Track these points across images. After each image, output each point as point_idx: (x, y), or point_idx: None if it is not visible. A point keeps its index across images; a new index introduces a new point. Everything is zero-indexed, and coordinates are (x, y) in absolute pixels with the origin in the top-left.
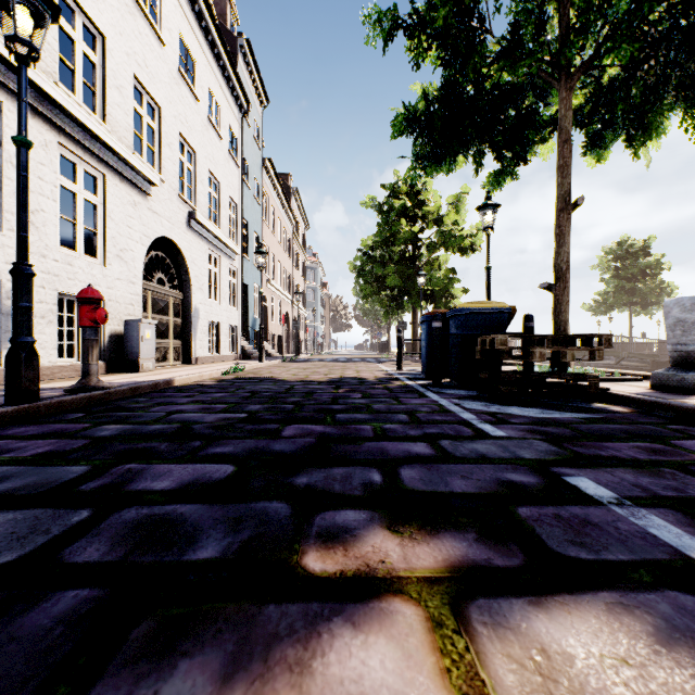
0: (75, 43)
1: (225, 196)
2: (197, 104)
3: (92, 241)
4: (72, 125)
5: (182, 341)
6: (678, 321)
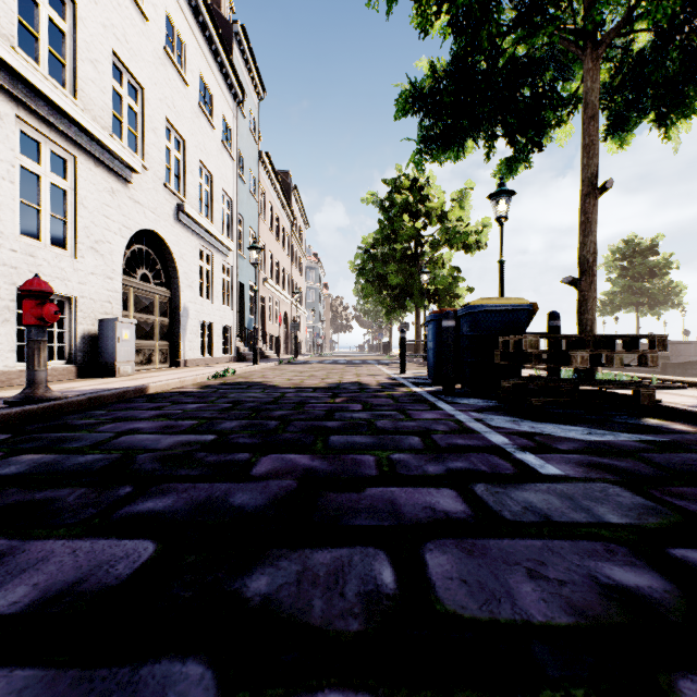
0: (39, 7)
1: (218, 188)
2: (186, 89)
3: (62, 231)
4: (33, 97)
5: (170, 342)
6: None
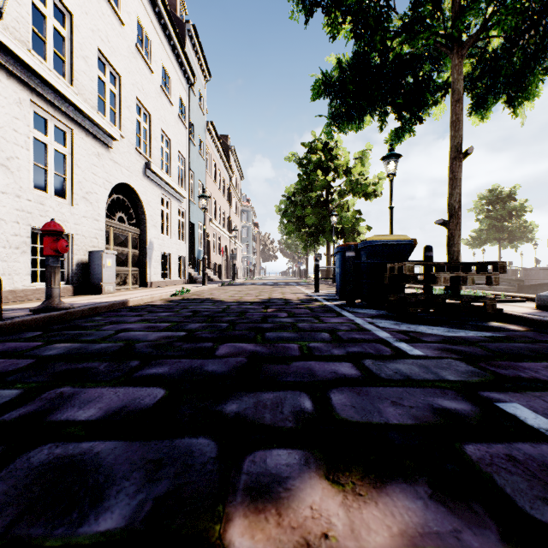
0: (46, 19)
1: (175, 151)
2: (151, 75)
3: (62, 185)
4: (43, 86)
5: (140, 268)
6: None
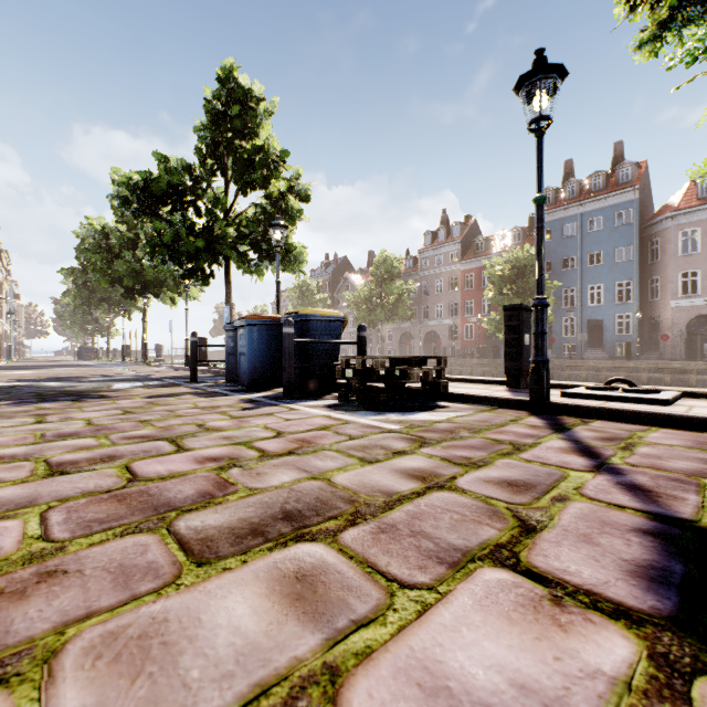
0: None
1: None
2: None
3: None
4: None
5: None
6: (113, 351)
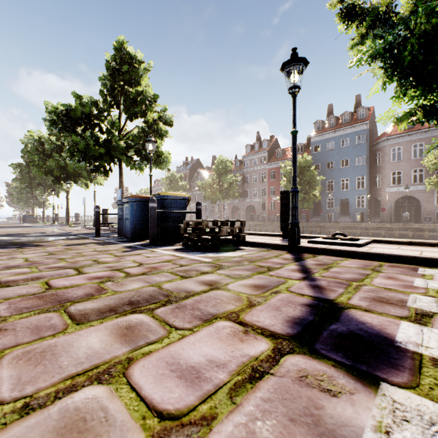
0: None
1: None
2: None
3: None
4: None
5: None
6: (47, 217)
